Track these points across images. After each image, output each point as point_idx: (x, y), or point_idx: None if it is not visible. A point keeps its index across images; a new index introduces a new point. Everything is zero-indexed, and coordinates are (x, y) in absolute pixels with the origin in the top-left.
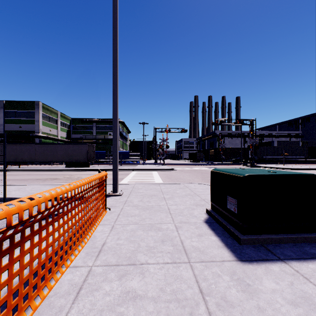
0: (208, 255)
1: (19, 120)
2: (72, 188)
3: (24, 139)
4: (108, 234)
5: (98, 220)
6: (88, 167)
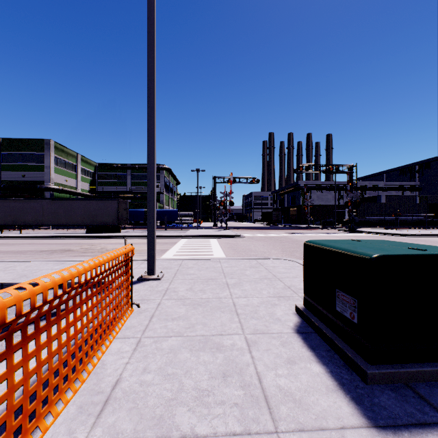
0: (310, 410)
1: (23, 165)
2: (47, 286)
3: (29, 193)
4: (129, 359)
5: (114, 329)
6: (118, 232)
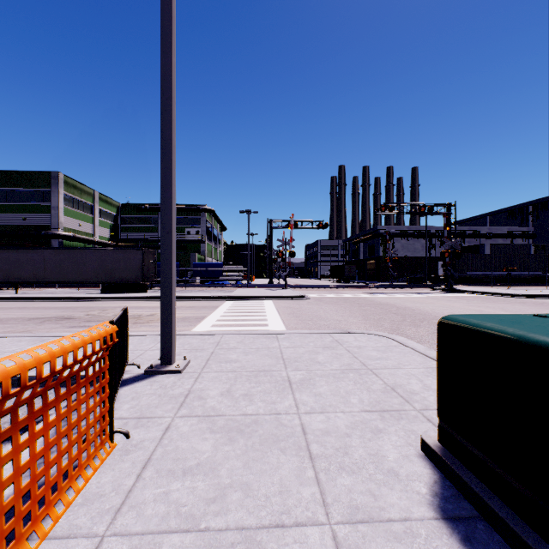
0: None
1: (23, 206)
2: None
3: (31, 241)
4: None
5: (49, 512)
6: (144, 292)
